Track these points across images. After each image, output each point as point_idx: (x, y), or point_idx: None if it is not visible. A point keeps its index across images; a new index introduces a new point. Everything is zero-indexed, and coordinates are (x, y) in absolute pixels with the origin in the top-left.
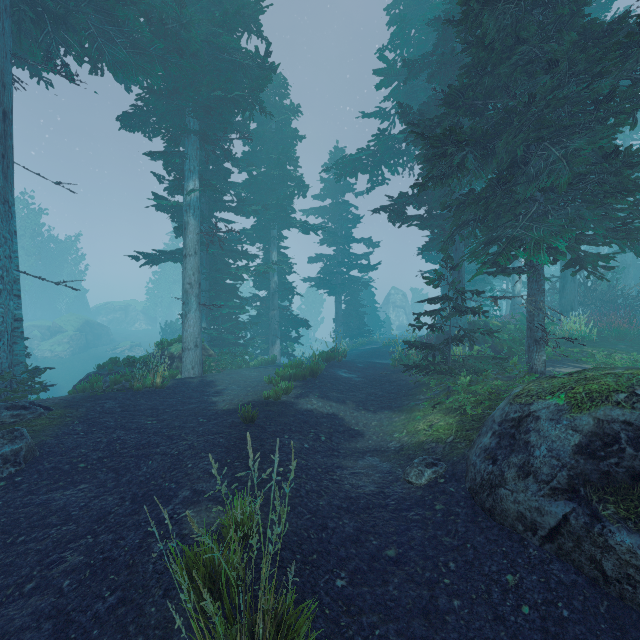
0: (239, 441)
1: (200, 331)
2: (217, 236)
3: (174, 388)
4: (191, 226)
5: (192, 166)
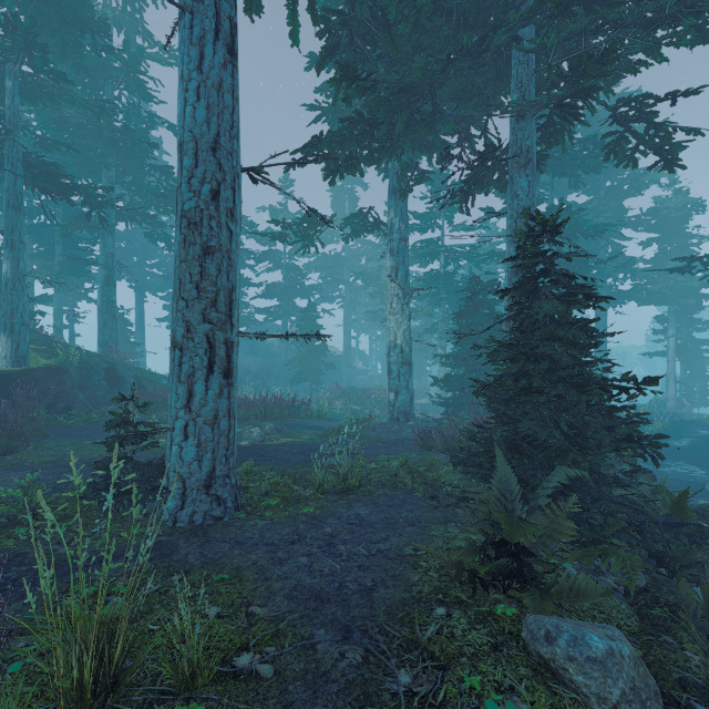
0: (675, 423)
1: (675, 393)
2: (692, 340)
3: (660, 413)
4: (670, 349)
5: (671, 324)
